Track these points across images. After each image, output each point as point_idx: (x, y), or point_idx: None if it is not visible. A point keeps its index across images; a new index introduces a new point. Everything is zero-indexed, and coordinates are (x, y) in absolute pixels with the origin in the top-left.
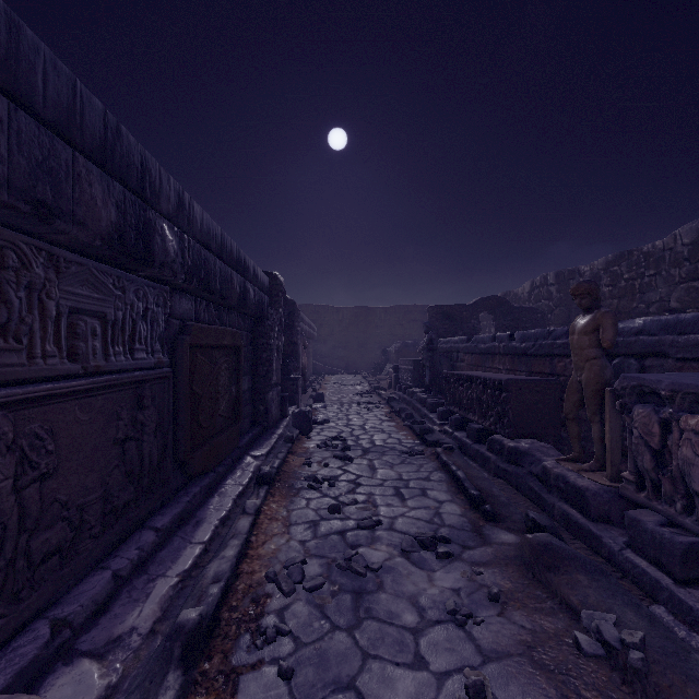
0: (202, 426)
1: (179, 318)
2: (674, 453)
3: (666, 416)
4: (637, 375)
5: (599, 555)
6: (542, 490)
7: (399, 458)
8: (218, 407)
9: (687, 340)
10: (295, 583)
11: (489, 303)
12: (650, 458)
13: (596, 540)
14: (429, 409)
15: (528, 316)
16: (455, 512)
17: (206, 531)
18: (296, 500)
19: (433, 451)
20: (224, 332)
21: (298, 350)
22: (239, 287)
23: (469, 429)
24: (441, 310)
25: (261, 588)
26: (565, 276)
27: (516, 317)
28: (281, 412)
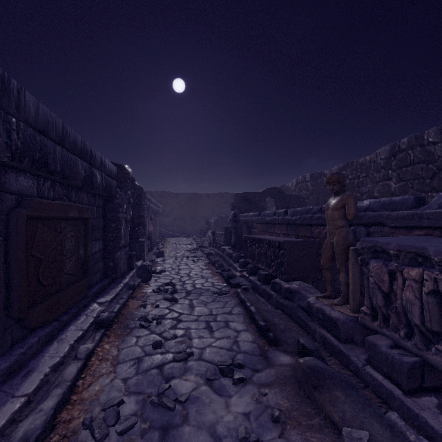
0: (44, 284)
1: (16, 193)
2: (398, 295)
3: (393, 268)
4: (372, 238)
5: (347, 368)
6: (307, 319)
7: (211, 297)
8: (64, 267)
9: (397, 214)
10: (109, 427)
11: (272, 191)
12: (382, 298)
13: (346, 357)
14: (234, 260)
15: (295, 200)
16: (249, 340)
17: (34, 381)
18: (127, 339)
19: (235, 291)
20: (69, 207)
21: (145, 221)
22: (85, 172)
23: (259, 275)
24: (242, 195)
25: (75, 437)
26: (316, 176)
27: (287, 200)
28: (129, 266)
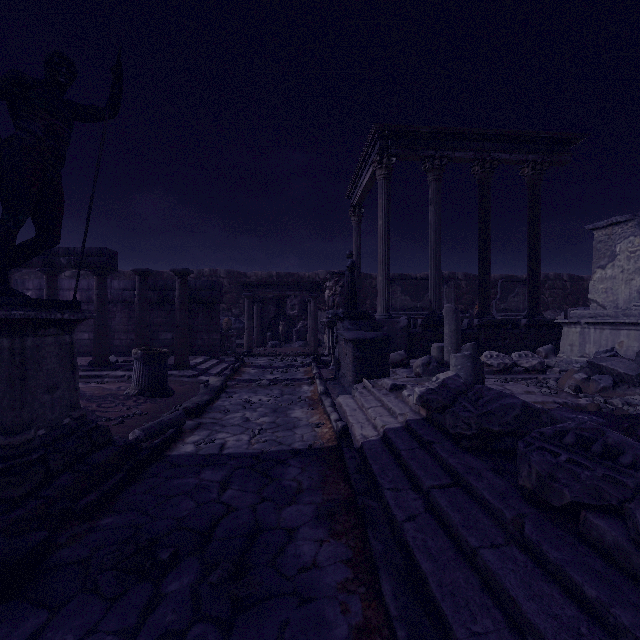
0: None
1: None
2: None
3: None
4: None
5: None
6: None
7: None
8: None
9: None
10: None
11: None
12: None
13: None
14: None
15: None
16: None
17: None
18: None
19: None
20: None
21: None
22: None
23: None
24: None
25: None
26: None
27: None
28: None
